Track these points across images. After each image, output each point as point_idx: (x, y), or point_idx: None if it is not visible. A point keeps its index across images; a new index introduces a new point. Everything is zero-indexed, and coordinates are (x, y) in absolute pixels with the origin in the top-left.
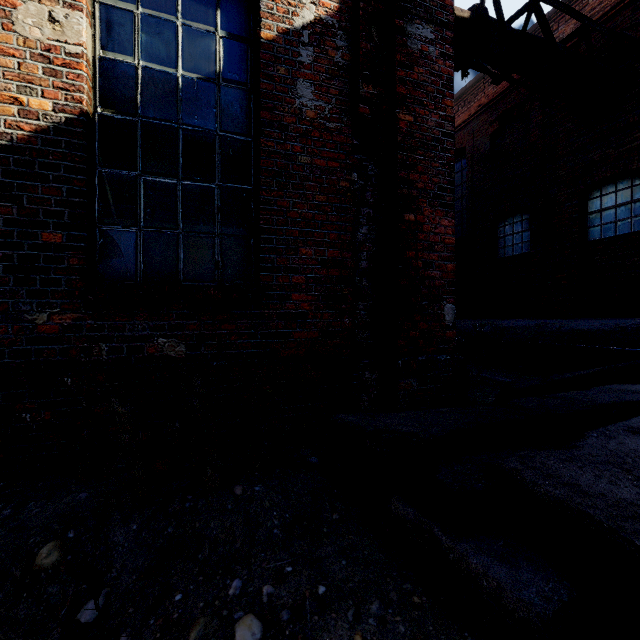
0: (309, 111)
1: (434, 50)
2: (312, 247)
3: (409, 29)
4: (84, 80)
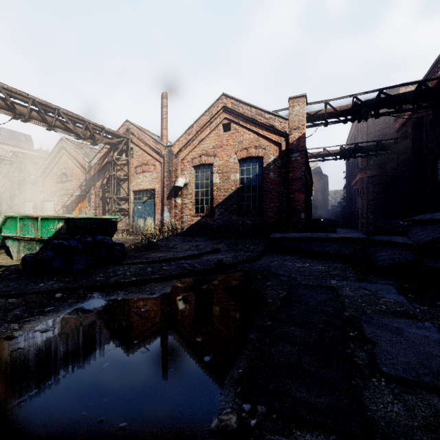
0: (272, 177)
1: (299, 158)
2: (273, 203)
3: (292, 156)
4: (238, 183)
